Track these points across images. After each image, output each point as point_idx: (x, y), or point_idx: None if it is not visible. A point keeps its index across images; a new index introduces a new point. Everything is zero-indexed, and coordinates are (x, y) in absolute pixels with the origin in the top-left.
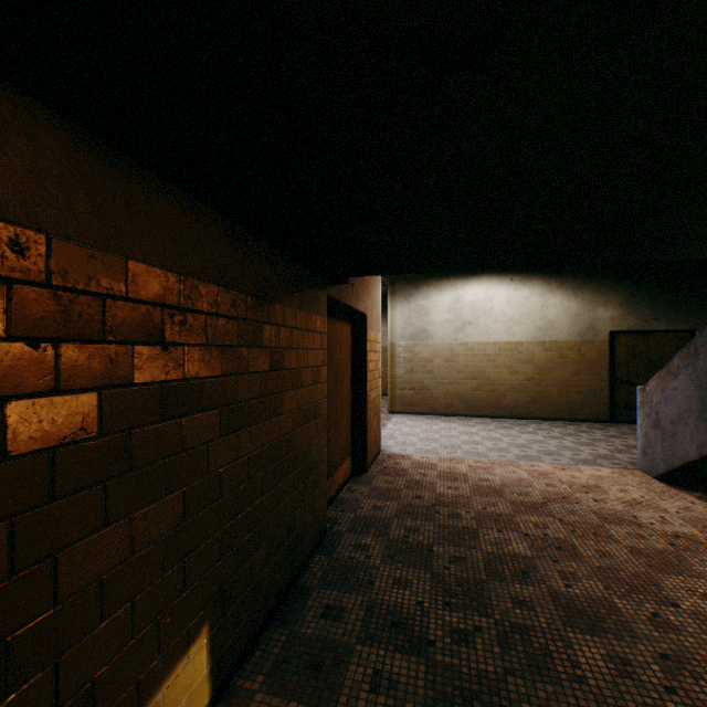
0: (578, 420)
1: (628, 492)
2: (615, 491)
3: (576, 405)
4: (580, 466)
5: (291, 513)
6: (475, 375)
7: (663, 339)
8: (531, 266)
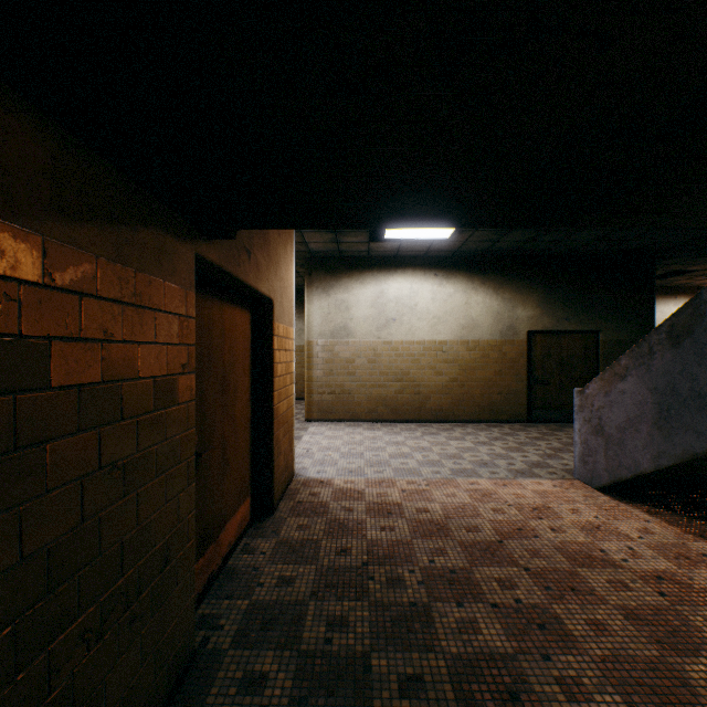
0: (499, 421)
1: (580, 512)
2: (567, 512)
3: (497, 406)
4: (520, 480)
5: (77, 705)
6: (399, 376)
7: (573, 339)
8: (509, 226)
